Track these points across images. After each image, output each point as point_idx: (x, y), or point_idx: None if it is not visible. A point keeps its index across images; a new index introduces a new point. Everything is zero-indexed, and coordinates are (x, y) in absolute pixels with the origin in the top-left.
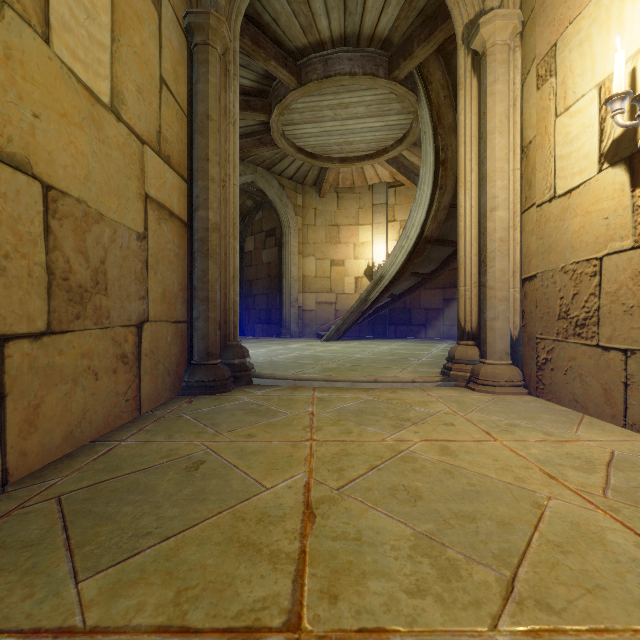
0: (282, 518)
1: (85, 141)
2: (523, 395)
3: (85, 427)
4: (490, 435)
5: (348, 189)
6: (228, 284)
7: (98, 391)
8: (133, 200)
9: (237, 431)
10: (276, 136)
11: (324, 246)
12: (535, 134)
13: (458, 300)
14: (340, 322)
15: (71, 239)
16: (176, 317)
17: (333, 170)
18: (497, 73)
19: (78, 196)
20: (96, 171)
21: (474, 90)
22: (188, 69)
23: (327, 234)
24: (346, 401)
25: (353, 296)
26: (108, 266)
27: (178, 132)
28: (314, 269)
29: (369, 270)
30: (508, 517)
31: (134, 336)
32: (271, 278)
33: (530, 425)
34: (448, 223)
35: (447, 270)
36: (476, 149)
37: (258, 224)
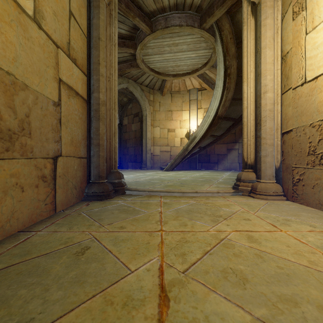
0: (143, 302)
1: (13, 35)
2: (284, 200)
3: (13, 222)
4: (276, 227)
5: (177, 92)
6: (111, 137)
7: (24, 199)
8: (50, 80)
9: (114, 224)
10: (139, 62)
11: (164, 121)
12: (291, 47)
13: (243, 146)
14: (173, 161)
15: (2, 98)
16: (80, 155)
17: (169, 81)
18: (267, 13)
19: (7, 70)
20: (22, 57)
21: (252, 25)
22: (88, 11)
23: (166, 115)
24: (180, 204)
25: (179, 148)
26: (32, 119)
27: (81, 46)
28: (159, 133)
29: (188, 134)
30: (322, 301)
31: (51, 164)
32: (136, 138)
33: (298, 220)
34: (230, 108)
35: (229, 134)
36: (253, 59)
37: (130, 110)
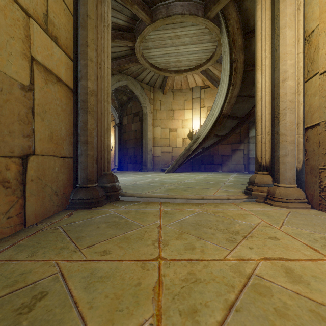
0: None
1: None
2: (308, 209)
3: None
4: (318, 252)
5: (179, 90)
6: (103, 133)
7: None
8: (16, 56)
9: (95, 246)
10: (138, 56)
11: (165, 121)
12: (318, 23)
13: (256, 144)
14: (174, 162)
15: None
16: (63, 154)
17: (171, 78)
18: None
19: None
20: None
21: (268, 3)
22: None
23: (167, 114)
24: (184, 214)
25: (181, 148)
26: None
27: (65, 24)
28: (160, 134)
29: (190, 134)
30: None
31: (18, 165)
32: (136, 139)
33: None
34: (236, 106)
35: (234, 133)
36: (269, 43)
37: (129, 109)
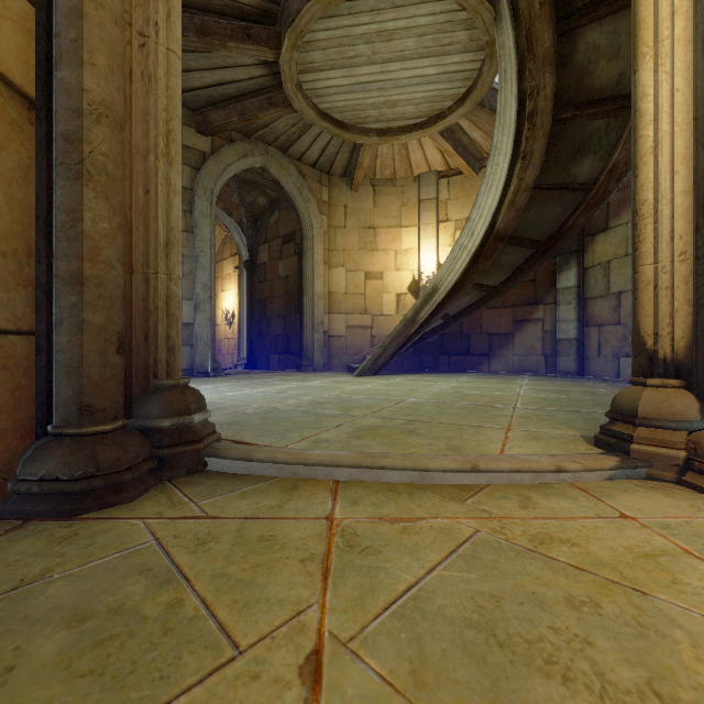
0: None
1: None
2: None
3: None
4: None
5: (387, 181)
6: (154, 257)
7: None
8: None
9: None
10: (290, 89)
11: (357, 254)
12: None
13: (637, 293)
14: (378, 350)
15: None
16: None
17: (369, 148)
18: None
19: None
20: None
21: None
22: None
23: (361, 239)
24: (422, 552)
25: (394, 318)
26: None
27: None
28: (344, 283)
29: (414, 285)
30: None
31: None
32: (289, 296)
33: None
34: (529, 212)
35: (521, 281)
36: None
37: (273, 228)
